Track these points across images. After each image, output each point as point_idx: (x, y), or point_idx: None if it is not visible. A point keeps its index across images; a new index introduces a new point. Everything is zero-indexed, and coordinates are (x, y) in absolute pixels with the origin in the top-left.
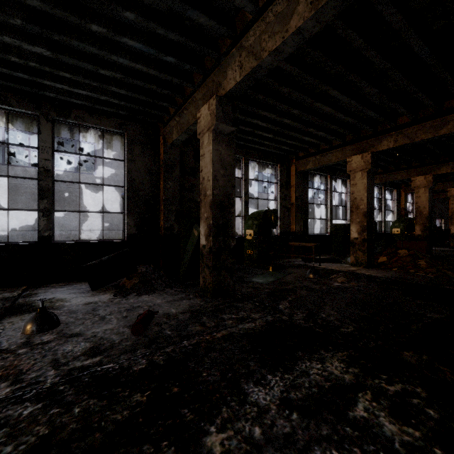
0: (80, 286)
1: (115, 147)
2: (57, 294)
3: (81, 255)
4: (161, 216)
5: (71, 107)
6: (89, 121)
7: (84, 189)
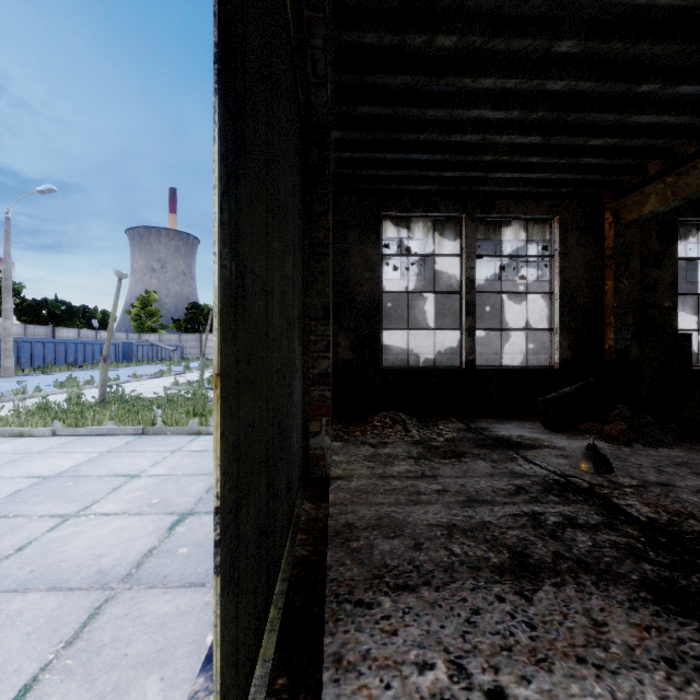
0: (522, 425)
1: (447, 240)
2: (515, 431)
3: (505, 386)
4: (607, 333)
5: (495, 198)
6: (513, 212)
7: (411, 301)
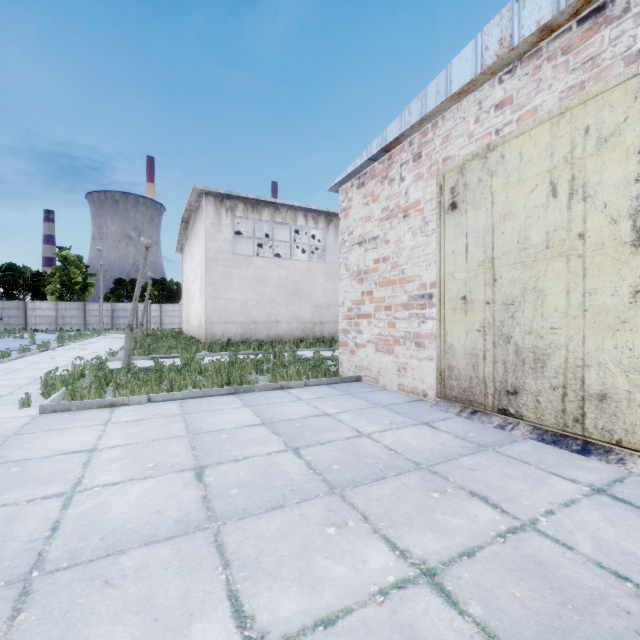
0: None
1: None
2: None
3: None
4: None
5: None
6: None
7: (316, 279)
